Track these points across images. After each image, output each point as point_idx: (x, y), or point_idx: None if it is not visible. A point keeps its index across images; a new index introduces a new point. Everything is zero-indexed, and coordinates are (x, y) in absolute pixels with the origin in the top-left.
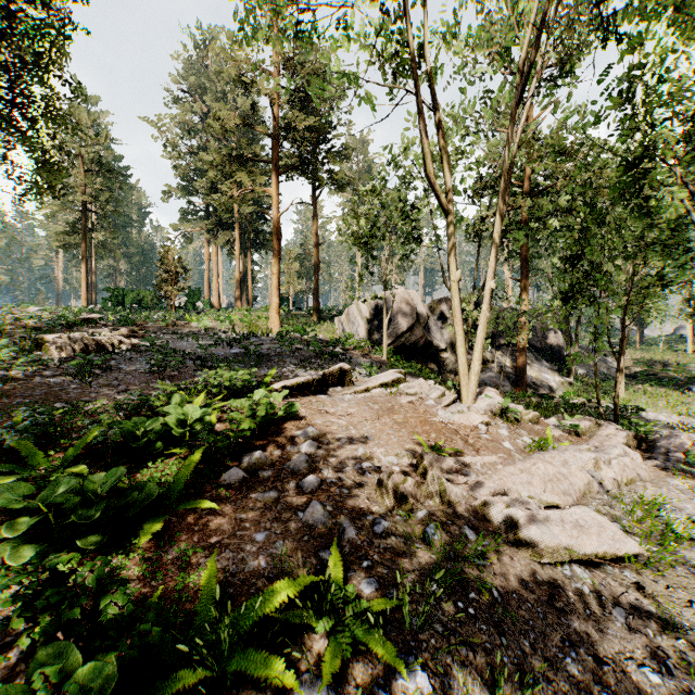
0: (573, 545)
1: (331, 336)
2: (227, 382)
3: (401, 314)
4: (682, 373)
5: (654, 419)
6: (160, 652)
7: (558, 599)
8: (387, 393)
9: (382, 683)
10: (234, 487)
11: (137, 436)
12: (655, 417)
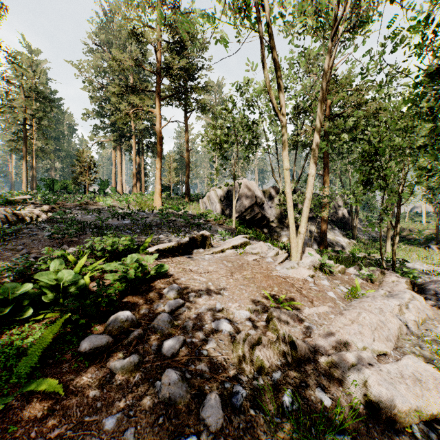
0: (421, 406)
1: (197, 211)
2: (109, 247)
3: (244, 197)
4: (421, 236)
5: (413, 267)
6: None
7: None
8: (237, 253)
9: None
10: (95, 353)
11: (9, 301)
12: (413, 266)
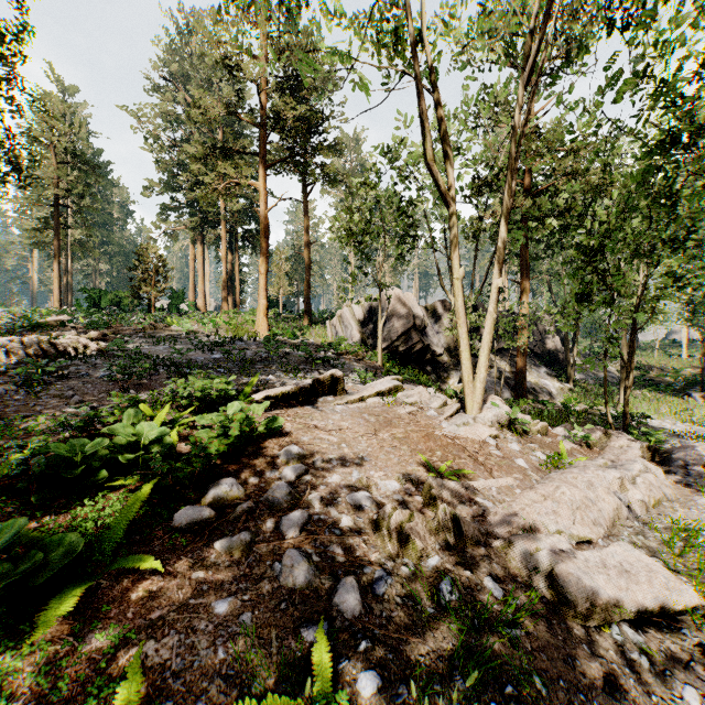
0: (624, 601)
1: (323, 340)
2: (199, 393)
3: (396, 317)
4: (679, 378)
5: (659, 427)
6: None
7: (616, 682)
8: (383, 403)
9: None
10: (193, 530)
11: (74, 463)
12: (660, 425)
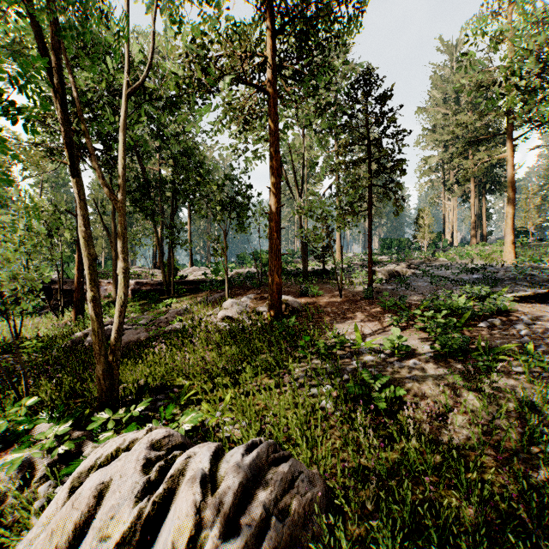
0: None
1: None
2: (476, 291)
3: None
4: None
5: None
6: (467, 348)
7: None
8: None
9: (544, 374)
10: (484, 328)
11: (440, 307)
12: None
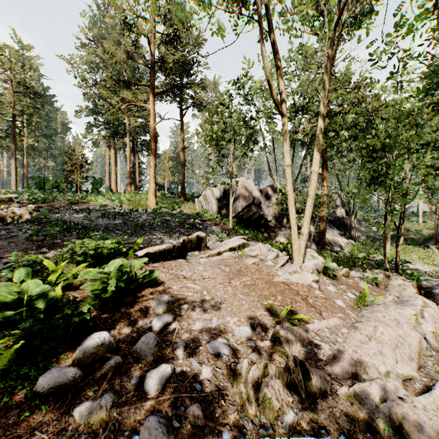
0: None
1: (193, 211)
2: (91, 251)
3: (241, 196)
4: (419, 235)
5: (414, 268)
6: None
7: None
8: (235, 256)
9: None
10: (57, 392)
11: None
12: (414, 267)
